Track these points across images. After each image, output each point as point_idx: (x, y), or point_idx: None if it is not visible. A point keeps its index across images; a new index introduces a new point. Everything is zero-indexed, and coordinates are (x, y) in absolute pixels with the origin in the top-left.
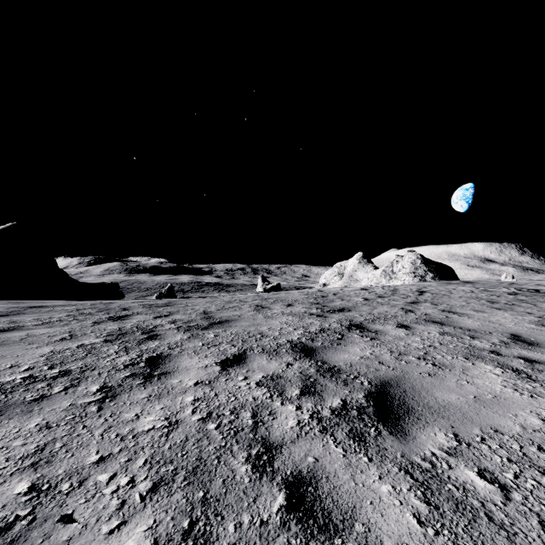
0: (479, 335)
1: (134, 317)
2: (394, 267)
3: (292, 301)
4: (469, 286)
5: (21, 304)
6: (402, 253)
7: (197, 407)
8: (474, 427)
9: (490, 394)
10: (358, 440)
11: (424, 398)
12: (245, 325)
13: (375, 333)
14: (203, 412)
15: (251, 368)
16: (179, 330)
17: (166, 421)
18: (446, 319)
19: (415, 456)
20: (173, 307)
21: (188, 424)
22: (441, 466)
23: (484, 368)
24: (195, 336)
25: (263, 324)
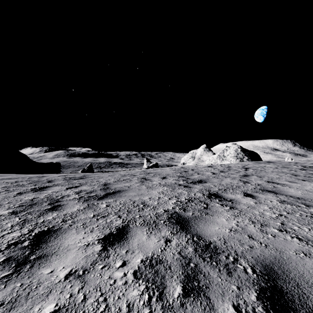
0: (309, 203)
1: (52, 188)
2: (225, 153)
3: (166, 175)
4: (272, 164)
5: None
6: (229, 145)
7: None
8: None
9: None
10: None
11: None
12: (132, 195)
13: (231, 202)
14: None
15: (131, 246)
16: (79, 200)
17: None
18: (275, 189)
19: None
20: (84, 180)
21: None
22: None
23: None
24: (90, 207)
25: (145, 194)
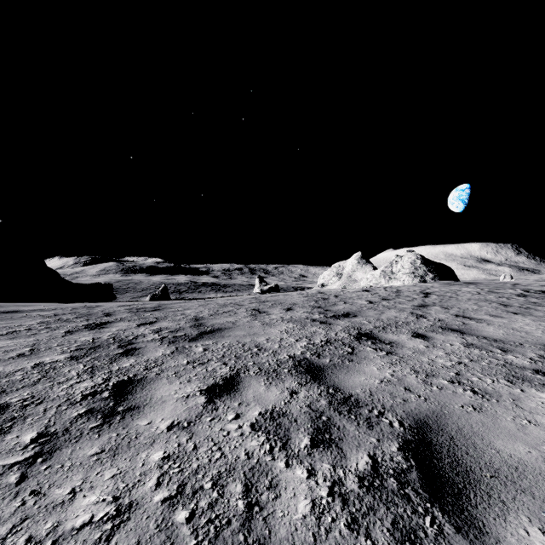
0: (509, 347)
1: (116, 324)
2: (394, 268)
3: (292, 305)
4: (473, 287)
5: None
6: (401, 253)
7: (164, 473)
8: None
9: None
10: None
11: (483, 453)
12: (240, 335)
13: (390, 345)
14: (173, 484)
15: (245, 399)
16: (162, 342)
17: (114, 504)
18: (464, 326)
19: None
20: (161, 312)
21: (146, 511)
22: None
23: (538, 397)
24: (180, 351)
25: (260, 334)
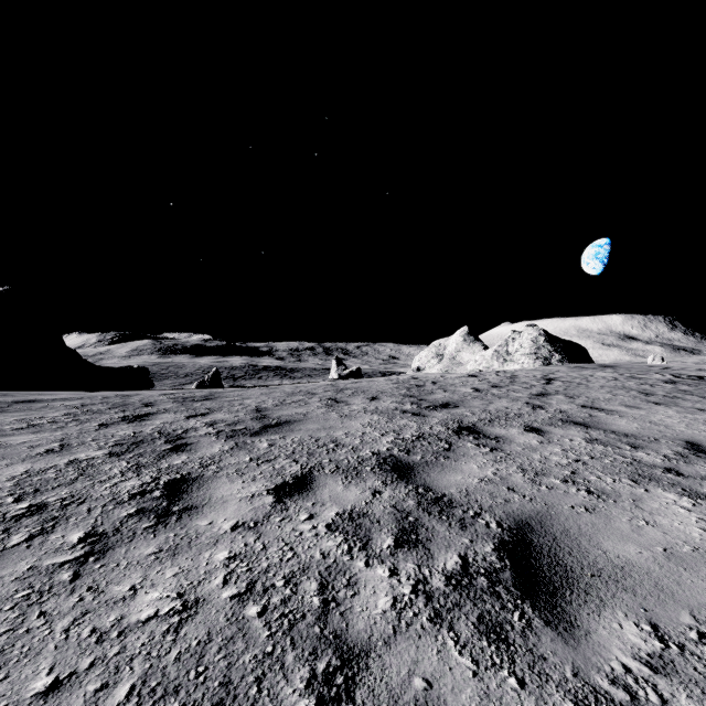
0: (641, 442)
1: (159, 416)
2: (510, 347)
3: (377, 393)
4: (610, 371)
5: (8, 397)
6: (519, 328)
7: (231, 572)
8: (681, 611)
9: (686, 545)
10: (495, 639)
11: (587, 553)
12: (313, 429)
13: (496, 440)
14: (241, 582)
15: (320, 498)
16: (218, 437)
17: (179, 600)
18: (591, 419)
19: (598, 673)
20: (215, 402)
21: (214, 606)
22: (646, 697)
23: (664, 497)
24: (240, 446)
25: (338, 427)
